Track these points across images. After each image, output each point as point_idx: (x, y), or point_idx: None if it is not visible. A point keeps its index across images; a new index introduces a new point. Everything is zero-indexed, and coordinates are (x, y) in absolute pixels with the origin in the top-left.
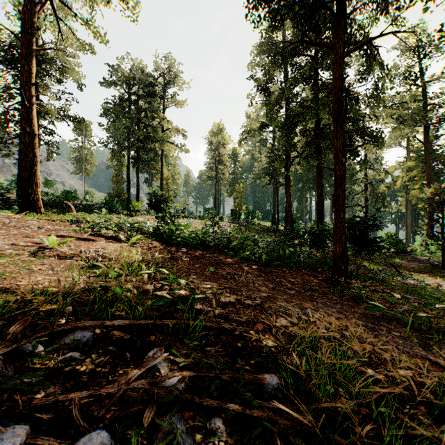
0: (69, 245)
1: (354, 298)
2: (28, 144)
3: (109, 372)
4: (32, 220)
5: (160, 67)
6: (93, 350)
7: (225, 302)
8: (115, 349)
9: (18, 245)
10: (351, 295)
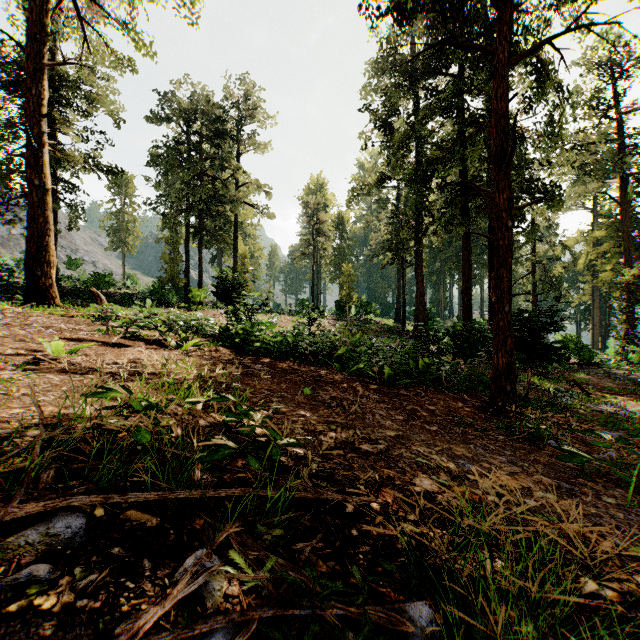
0: (86, 354)
1: (529, 437)
2: (36, 203)
3: (102, 609)
4: (39, 315)
5: (232, 95)
6: (81, 555)
7: (329, 449)
8: (124, 552)
9: (2, 354)
10: (526, 433)
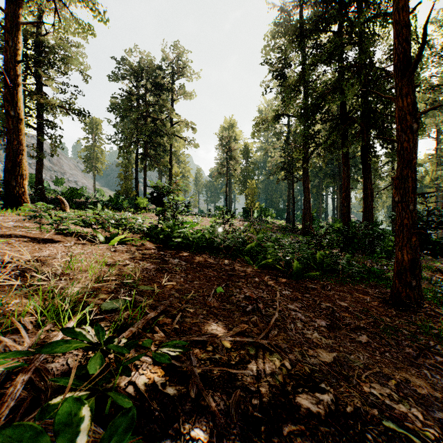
0: None
1: None
2: (12, 130)
3: None
4: (4, 215)
5: (168, 59)
6: None
7: (251, 416)
8: None
9: None
10: None
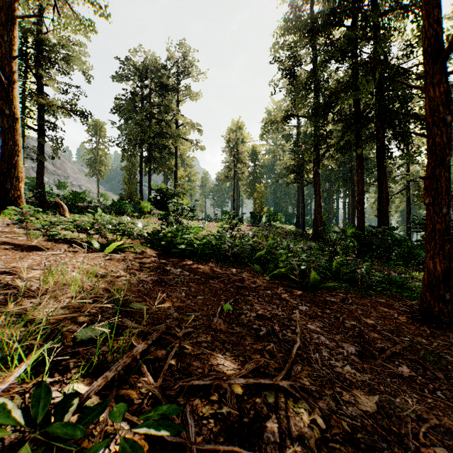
0: None
1: None
2: (7, 129)
3: None
4: None
5: (174, 59)
6: None
7: None
8: None
9: None
10: None
